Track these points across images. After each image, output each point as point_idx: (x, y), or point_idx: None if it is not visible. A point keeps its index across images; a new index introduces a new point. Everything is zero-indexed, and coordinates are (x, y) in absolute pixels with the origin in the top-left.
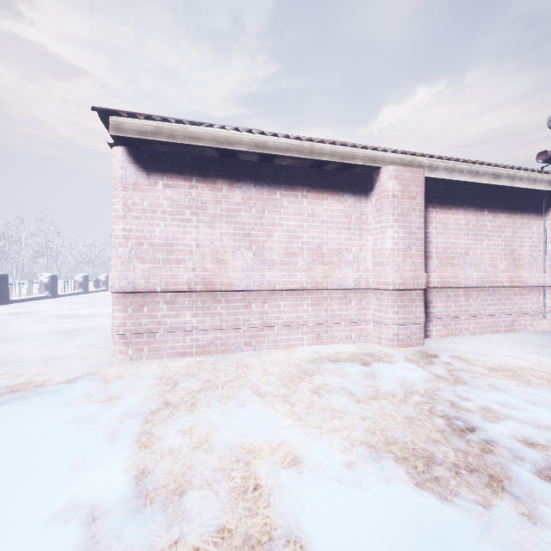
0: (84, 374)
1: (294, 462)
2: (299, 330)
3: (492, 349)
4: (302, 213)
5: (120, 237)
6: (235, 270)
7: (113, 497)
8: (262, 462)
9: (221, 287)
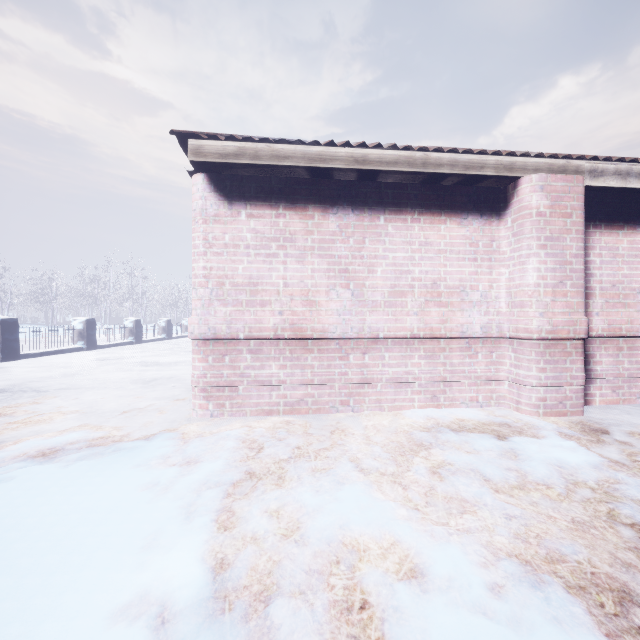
0: (163, 431)
1: (413, 574)
2: (408, 388)
3: None
4: (412, 242)
5: (200, 276)
6: (329, 314)
7: (186, 594)
8: (369, 568)
9: (313, 334)
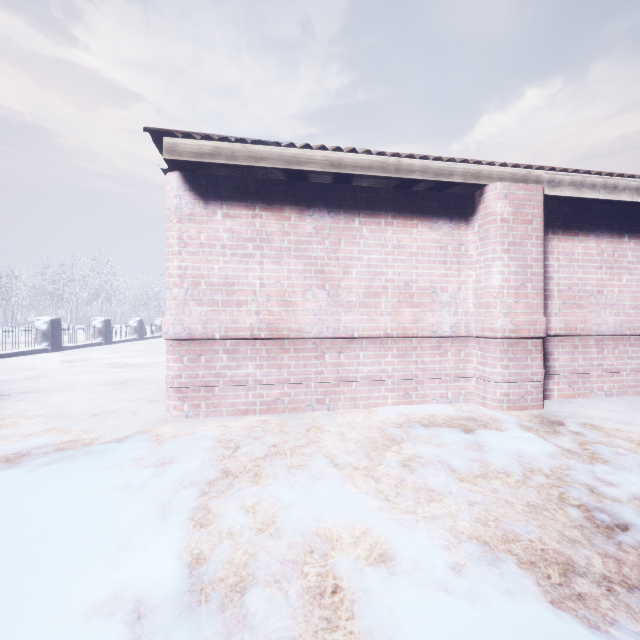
0: (135, 433)
1: (382, 558)
2: (382, 386)
3: (638, 415)
4: (386, 245)
5: (174, 276)
6: (305, 314)
7: (162, 589)
8: (342, 556)
9: (289, 334)
